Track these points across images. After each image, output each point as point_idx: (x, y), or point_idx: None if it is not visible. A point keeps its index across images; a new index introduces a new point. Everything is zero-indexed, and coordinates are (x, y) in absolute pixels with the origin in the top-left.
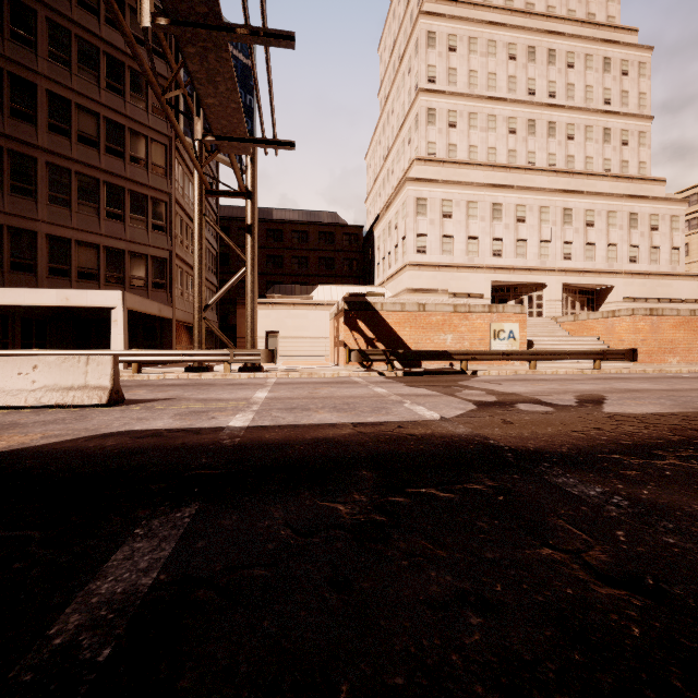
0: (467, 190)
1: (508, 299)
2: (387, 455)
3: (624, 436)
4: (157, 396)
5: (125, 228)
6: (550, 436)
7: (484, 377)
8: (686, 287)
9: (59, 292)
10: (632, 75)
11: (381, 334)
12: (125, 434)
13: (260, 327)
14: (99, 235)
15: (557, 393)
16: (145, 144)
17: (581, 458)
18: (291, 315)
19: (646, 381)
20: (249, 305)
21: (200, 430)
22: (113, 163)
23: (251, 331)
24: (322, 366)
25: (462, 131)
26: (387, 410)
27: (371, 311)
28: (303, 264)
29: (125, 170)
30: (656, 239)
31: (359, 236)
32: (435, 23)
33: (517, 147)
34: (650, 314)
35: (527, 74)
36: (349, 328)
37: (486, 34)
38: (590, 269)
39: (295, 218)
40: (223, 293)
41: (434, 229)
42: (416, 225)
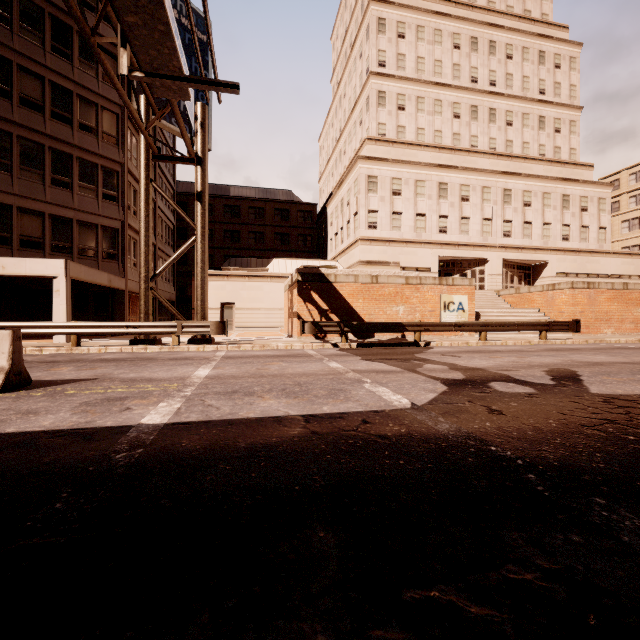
0: (415, 169)
1: (453, 273)
2: (355, 483)
3: None
4: (79, 375)
5: (73, 196)
6: (562, 436)
7: (439, 349)
8: (612, 263)
9: None
10: (563, 68)
11: (334, 305)
12: None
13: (215, 299)
14: (44, 202)
15: (523, 367)
16: (95, 112)
17: (639, 483)
18: (246, 287)
19: (598, 352)
20: (199, 275)
21: (95, 432)
22: (60, 128)
23: (201, 301)
24: (276, 338)
25: (411, 114)
26: (346, 394)
27: (325, 282)
28: (260, 239)
29: (73, 137)
30: (585, 219)
31: (313, 213)
32: (385, 10)
33: (461, 131)
34: (588, 287)
35: (470, 63)
36: (303, 300)
37: (433, 23)
38: (527, 246)
39: (251, 195)
40: (171, 263)
41: (384, 206)
42: (367, 201)
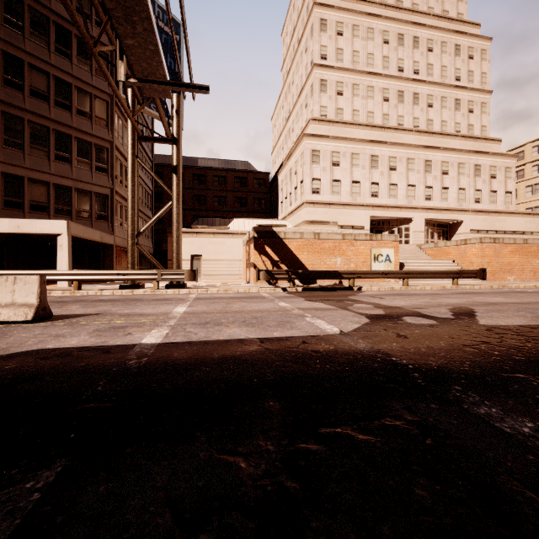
0: (351, 144)
1: (383, 230)
2: (294, 377)
3: (514, 351)
4: (86, 311)
5: (72, 169)
6: (446, 352)
7: (368, 292)
8: (516, 222)
9: (11, 221)
10: (476, 59)
11: (284, 257)
12: (33, 354)
13: (186, 252)
14: (49, 174)
15: (433, 306)
16: (89, 100)
17: (489, 379)
18: (212, 242)
19: (497, 295)
20: (174, 233)
21: (110, 348)
22: (62, 114)
23: (176, 254)
24: (236, 284)
25: (348, 98)
26: (291, 324)
27: (276, 238)
28: (222, 202)
29: (72, 121)
30: (494, 185)
31: (266, 180)
32: (326, 12)
33: (390, 112)
34: (494, 242)
35: (397, 55)
36: (258, 252)
37: (366, 23)
38: (445, 208)
39: (215, 166)
40: (152, 223)
41: (326, 175)
42: (311, 171)
